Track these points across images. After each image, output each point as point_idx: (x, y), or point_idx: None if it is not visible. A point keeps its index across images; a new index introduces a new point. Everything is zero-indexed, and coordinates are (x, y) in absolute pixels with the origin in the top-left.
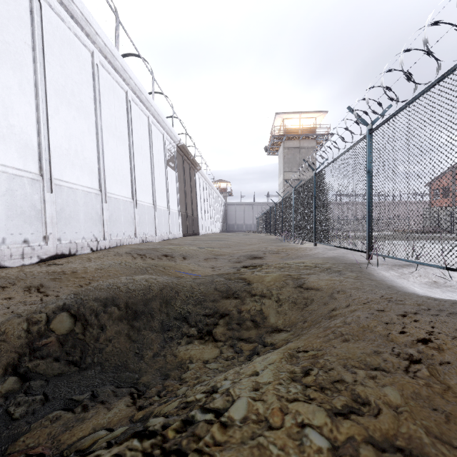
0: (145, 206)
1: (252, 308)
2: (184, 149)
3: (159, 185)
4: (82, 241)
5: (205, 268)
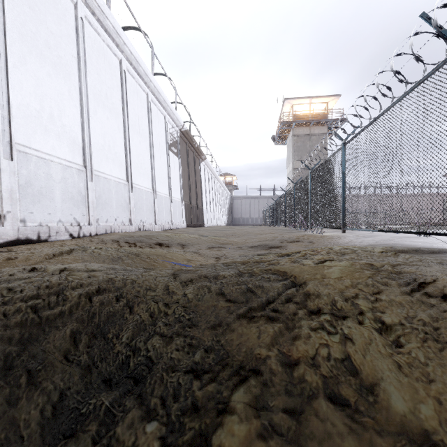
0: (142, 190)
1: (321, 355)
2: (188, 135)
3: (160, 170)
4: (58, 225)
5: (207, 258)
